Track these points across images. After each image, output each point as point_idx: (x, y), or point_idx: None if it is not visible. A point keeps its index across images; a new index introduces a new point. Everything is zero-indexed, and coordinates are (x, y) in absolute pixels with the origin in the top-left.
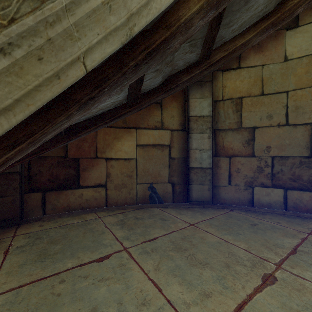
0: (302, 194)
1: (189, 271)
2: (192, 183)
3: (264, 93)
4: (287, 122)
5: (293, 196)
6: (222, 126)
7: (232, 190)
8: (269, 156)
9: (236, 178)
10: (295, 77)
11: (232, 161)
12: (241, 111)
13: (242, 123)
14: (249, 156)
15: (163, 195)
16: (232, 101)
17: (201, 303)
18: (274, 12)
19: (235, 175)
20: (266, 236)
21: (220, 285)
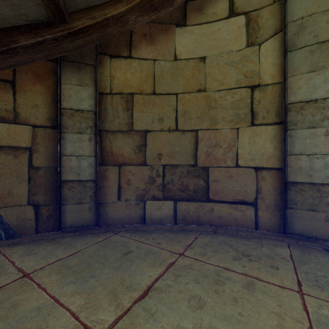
0: (189, 205)
1: None
2: (66, 202)
3: (156, 92)
4: (177, 127)
5: (182, 208)
6: (110, 127)
7: (122, 206)
8: (160, 165)
9: (127, 191)
10: (184, 79)
11: (122, 171)
12: (132, 110)
13: (133, 125)
14: (141, 164)
15: (17, 225)
16: (122, 97)
17: None
18: None
19: (125, 188)
20: (128, 271)
21: None
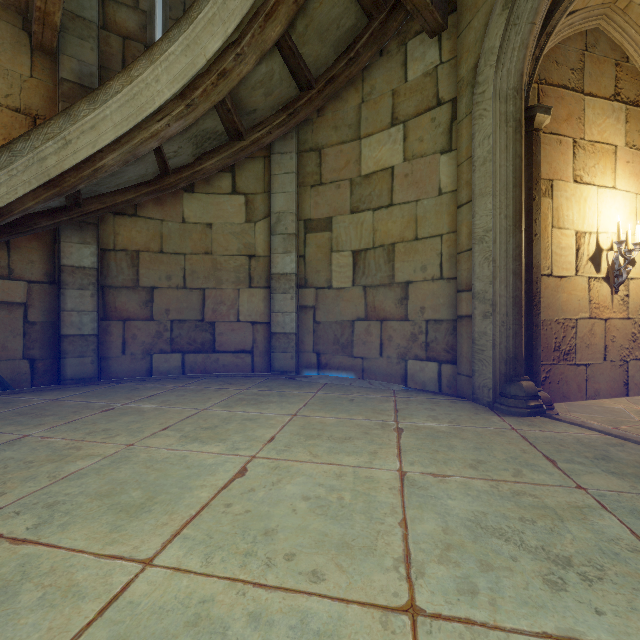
0: (197, 357)
1: (30, 420)
2: (67, 356)
3: (164, 251)
4: (185, 285)
5: (190, 360)
6: (114, 283)
7: (128, 360)
8: (168, 320)
9: (132, 345)
10: (192, 241)
11: (127, 326)
12: (138, 267)
13: (139, 281)
14: (148, 319)
15: (12, 378)
16: (128, 254)
17: (34, 427)
18: (154, 182)
19: (131, 342)
20: (137, 393)
21: (59, 419)
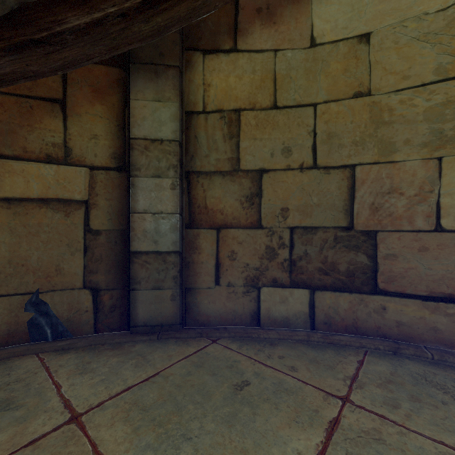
0: (337, 298)
1: None
2: (137, 287)
3: (278, 104)
4: (315, 162)
5: (324, 302)
6: (203, 166)
7: (223, 295)
8: (286, 227)
9: (230, 270)
10: (328, 78)
11: (222, 237)
12: (238, 137)
13: (239, 161)
14: (253, 226)
15: (68, 318)
16: (223, 116)
17: None
18: None
19: (227, 264)
20: (252, 432)
21: None
